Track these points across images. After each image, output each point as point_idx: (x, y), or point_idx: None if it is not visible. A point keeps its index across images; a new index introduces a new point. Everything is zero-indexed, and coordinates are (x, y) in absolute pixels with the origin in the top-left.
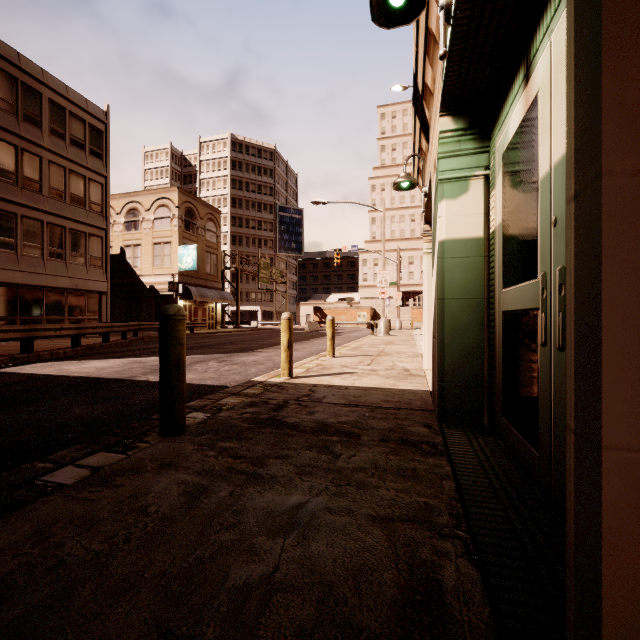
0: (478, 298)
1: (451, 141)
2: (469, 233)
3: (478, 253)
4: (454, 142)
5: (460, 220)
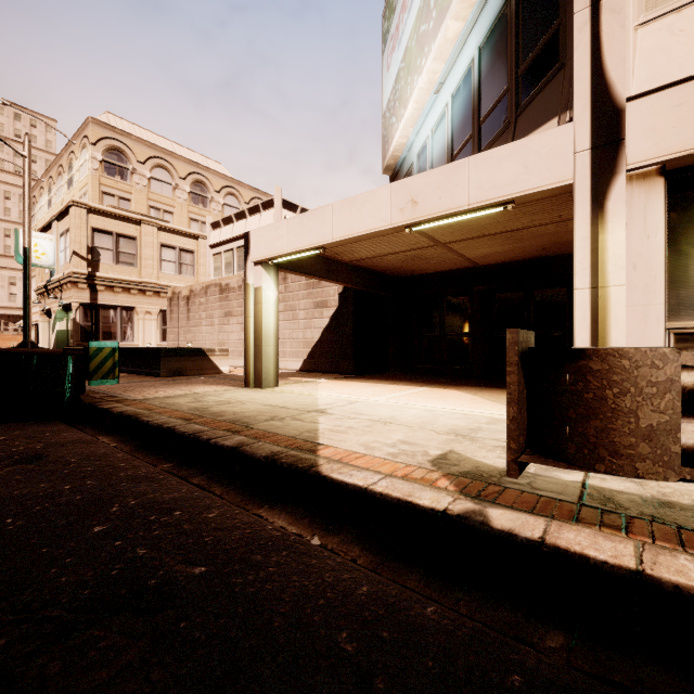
0: (66, 341)
1: (60, 311)
2: (64, 329)
3: (66, 333)
4: (61, 311)
5: (62, 326)
